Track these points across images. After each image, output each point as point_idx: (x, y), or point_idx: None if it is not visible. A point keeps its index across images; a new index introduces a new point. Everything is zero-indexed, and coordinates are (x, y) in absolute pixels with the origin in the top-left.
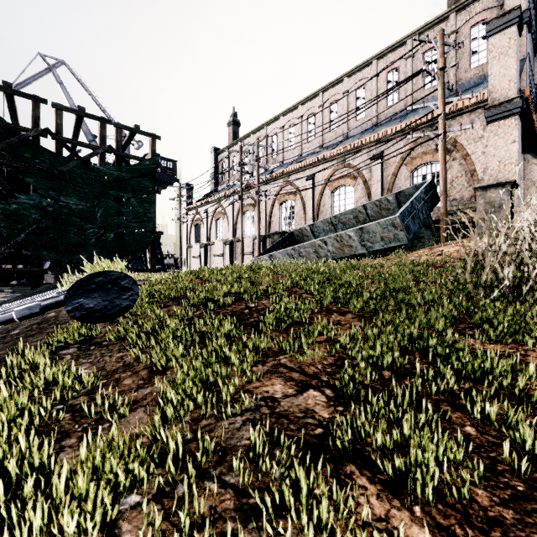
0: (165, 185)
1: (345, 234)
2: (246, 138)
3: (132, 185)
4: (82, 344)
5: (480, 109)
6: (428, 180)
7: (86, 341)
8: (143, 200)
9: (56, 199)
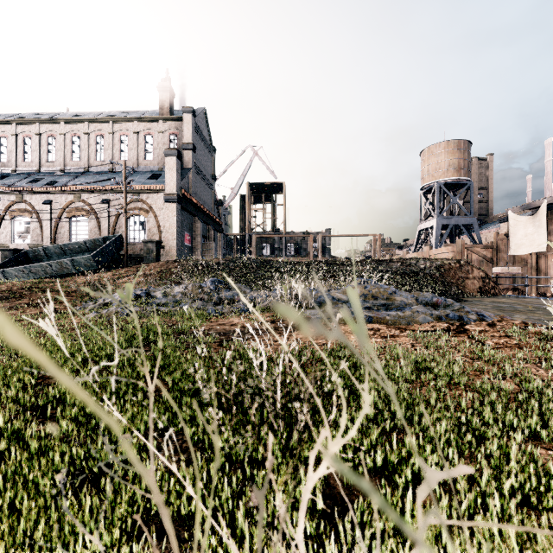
0: None
1: (63, 261)
2: None
3: None
4: None
5: (162, 193)
6: (118, 235)
7: None
8: None
9: None
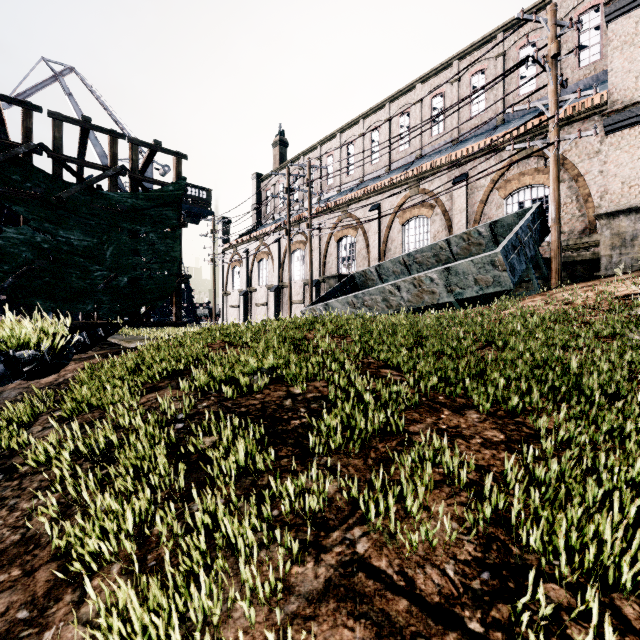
0: (197, 220)
1: (425, 276)
2: (295, 161)
3: (152, 217)
4: None
5: (596, 116)
6: (535, 205)
7: None
8: (166, 236)
9: (54, 233)
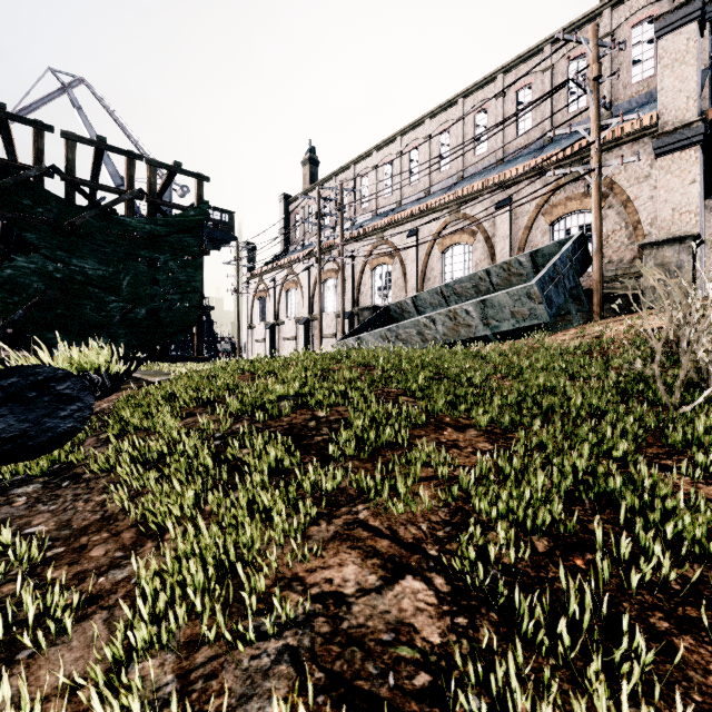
0: (219, 245)
1: (461, 309)
2: (327, 182)
3: (171, 244)
4: (53, 476)
5: (646, 137)
6: (576, 234)
7: (60, 471)
8: (186, 264)
9: (67, 262)
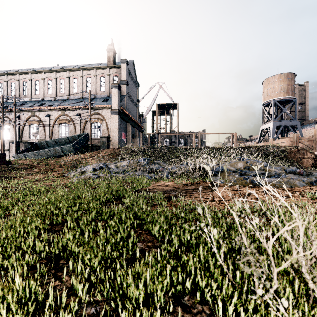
0: None
1: (56, 148)
2: (1, 76)
3: None
4: None
5: (110, 109)
6: (86, 133)
7: None
8: None
9: None
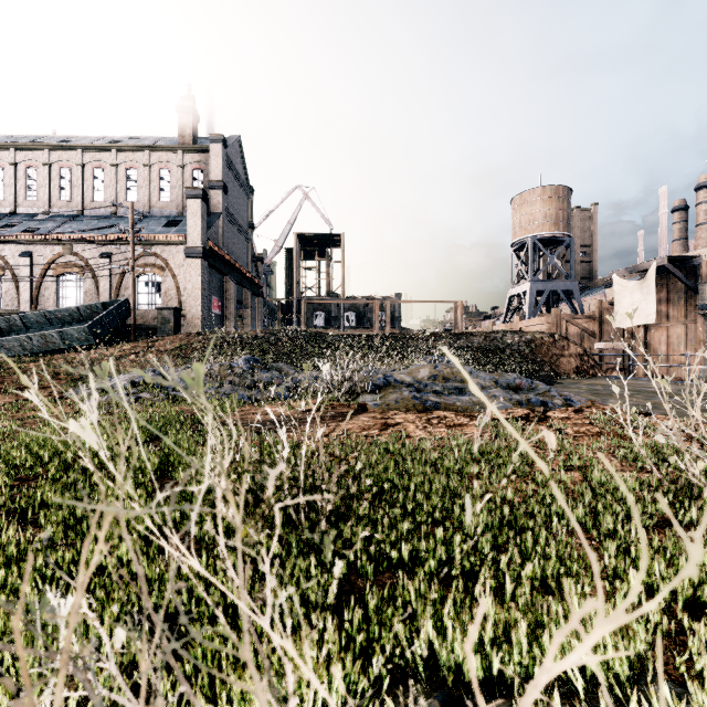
0: None
1: (48, 334)
2: None
3: None
4: None
5: (182, 245)
6: (123, 299)
7: None
8: None
9: None
